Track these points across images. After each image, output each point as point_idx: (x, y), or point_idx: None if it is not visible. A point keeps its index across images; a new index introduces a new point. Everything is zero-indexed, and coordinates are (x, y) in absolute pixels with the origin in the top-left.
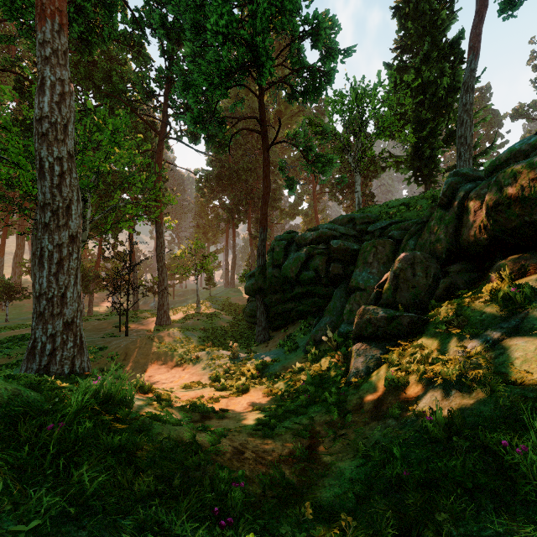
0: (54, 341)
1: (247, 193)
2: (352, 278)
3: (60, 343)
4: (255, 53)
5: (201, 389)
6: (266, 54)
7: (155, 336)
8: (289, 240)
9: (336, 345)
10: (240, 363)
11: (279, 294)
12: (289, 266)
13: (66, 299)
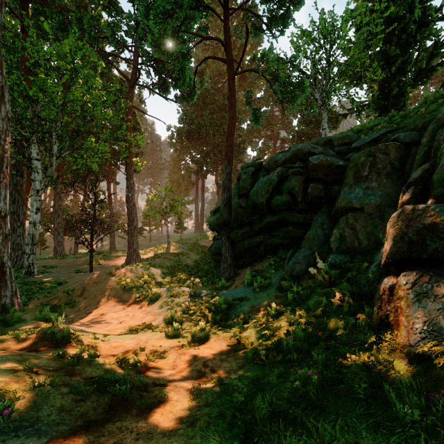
0: None
1: (214, 147)
2: (340, 197)
3: None
4: None
5: (149, 335)
6: None
7: (117, 272)
8: (256, 167)
9: (328, 280)
10: (201, 302)
11: (246, 227)
12: (257, 191)
13: None
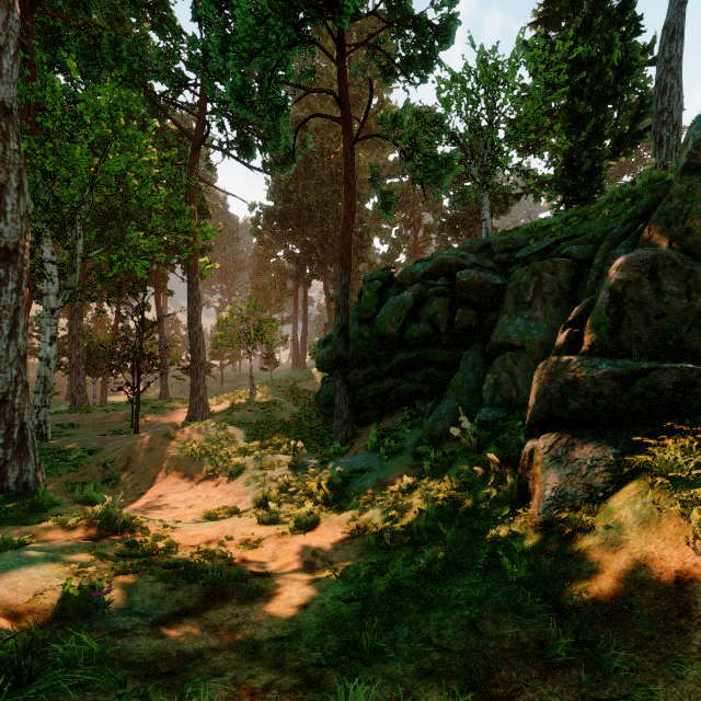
0: None
1: (322, 238)
2: (496, 330)
3: None
4: None
5: (235, 521)
6: None
7: (178, 433)
8: (385, 280)
9: (475, 442)
10: (306, 475)
11: (370, 366)
12: (386, 317)
13: None
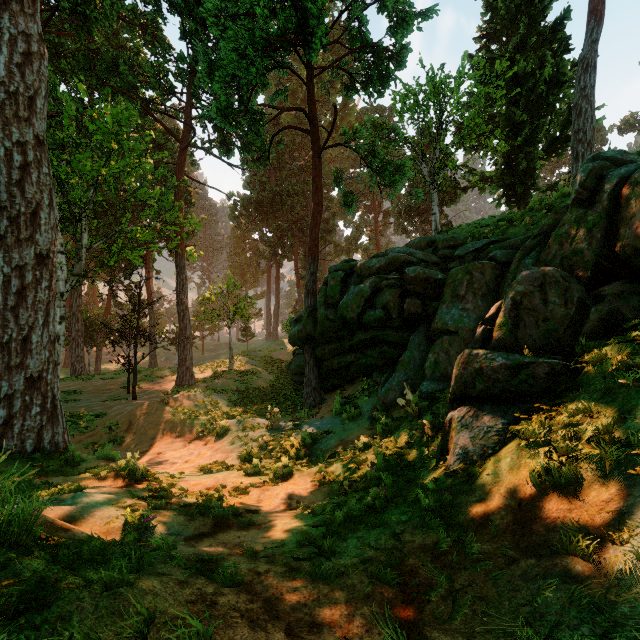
0: (11, 404)
1: (293, 223)
2: (437, 317)
3: (20, 408)
4: (302, 21)
5: (225, 473)
6: (317, 19)
7: (170, 400)
8: (347, 271)
9: (417, 410)
10: (281, 436)
11: (335, 343)
12: (347, 303)
13: (31, 345)
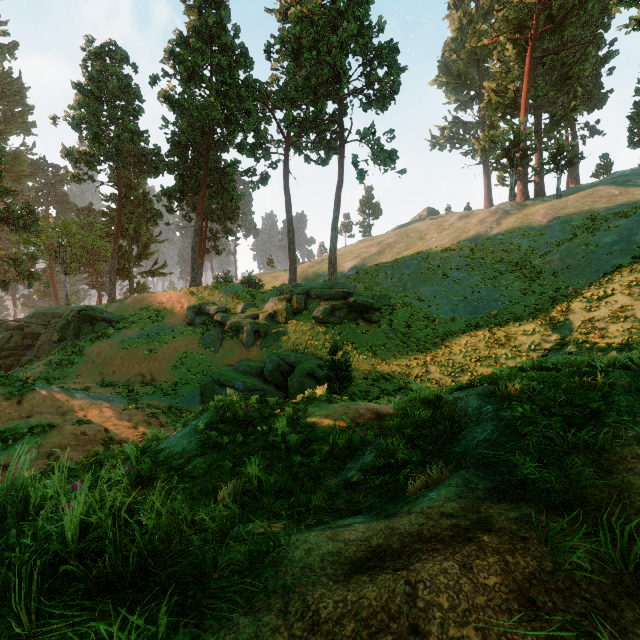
0: None
1: None
2: (36, 346)
3: None
4: None
5: None
6: None
7: None
8: None
9: None
10: None
11: None
12: None
13: None
